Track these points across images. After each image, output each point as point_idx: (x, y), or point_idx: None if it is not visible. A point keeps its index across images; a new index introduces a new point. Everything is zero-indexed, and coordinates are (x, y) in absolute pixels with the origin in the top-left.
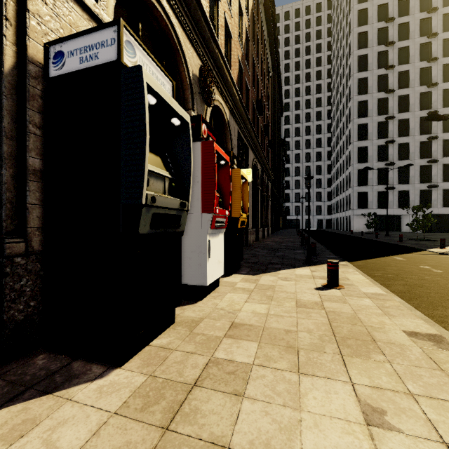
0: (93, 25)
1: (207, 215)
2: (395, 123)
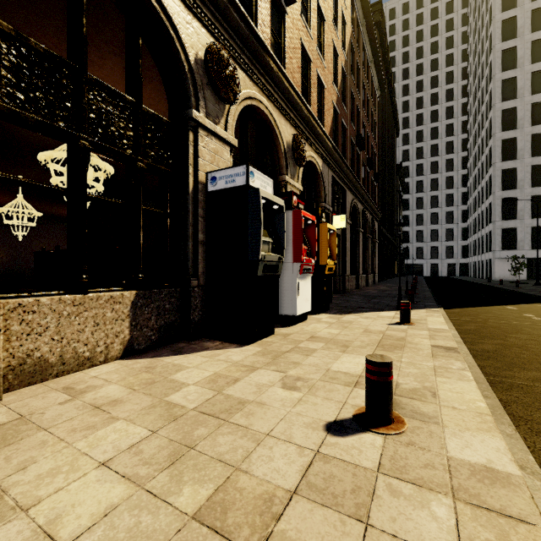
0: (224, 146)
1: (296, 264)
2: None
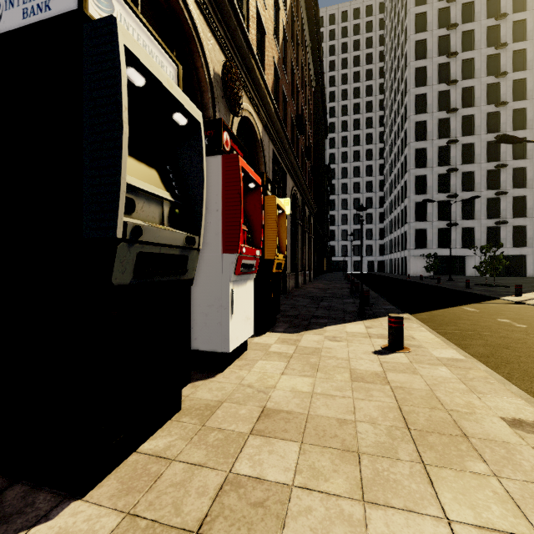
0: None
1: (229, 256)
2: (458, 148)
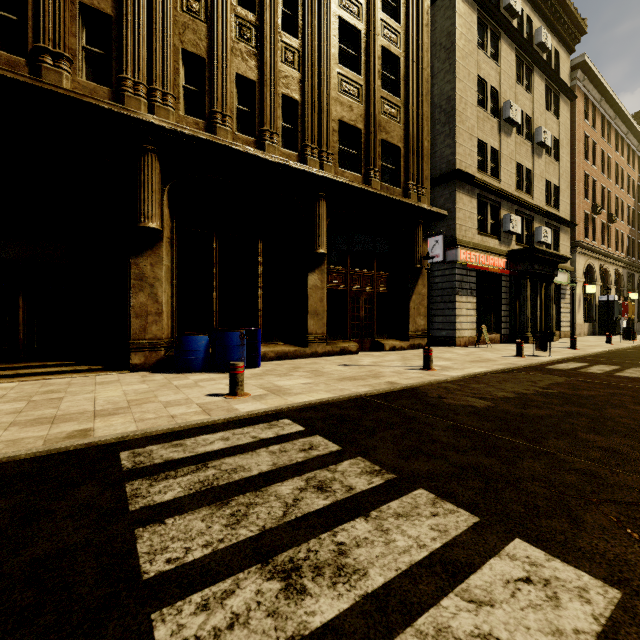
0: (599, 286)
1: (622, 317)
2: None
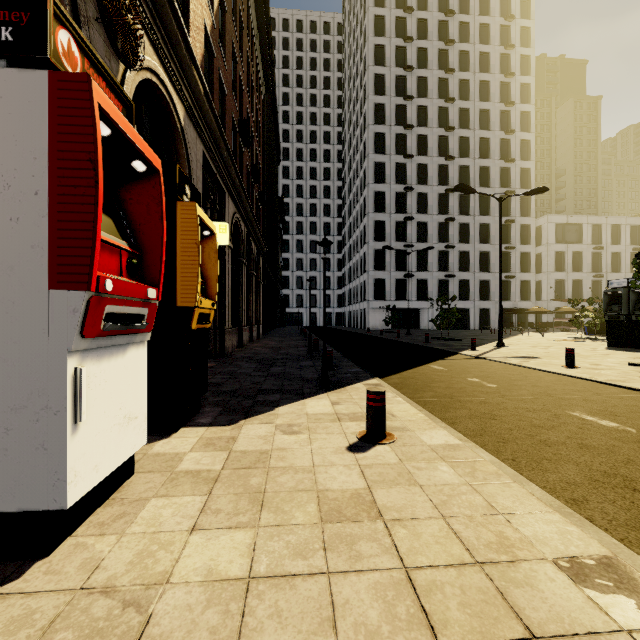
0: None
1: (68, 296)
2: (414, 197)
